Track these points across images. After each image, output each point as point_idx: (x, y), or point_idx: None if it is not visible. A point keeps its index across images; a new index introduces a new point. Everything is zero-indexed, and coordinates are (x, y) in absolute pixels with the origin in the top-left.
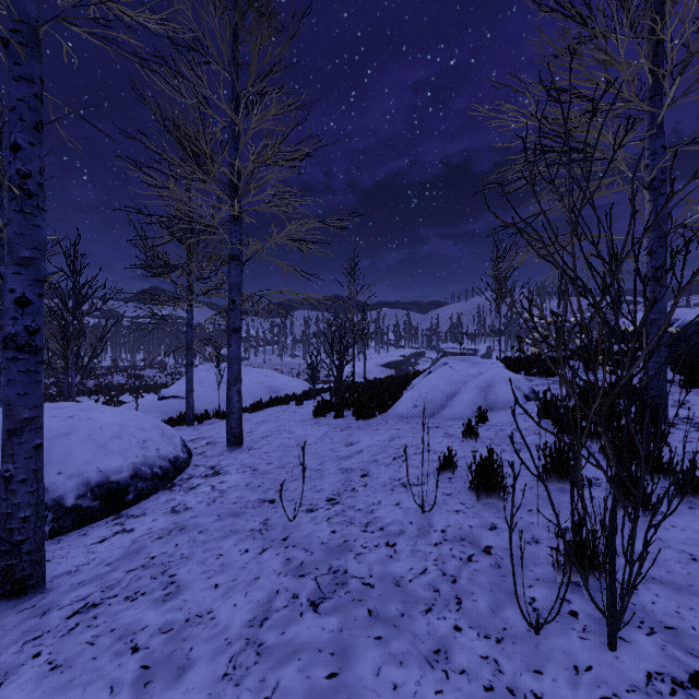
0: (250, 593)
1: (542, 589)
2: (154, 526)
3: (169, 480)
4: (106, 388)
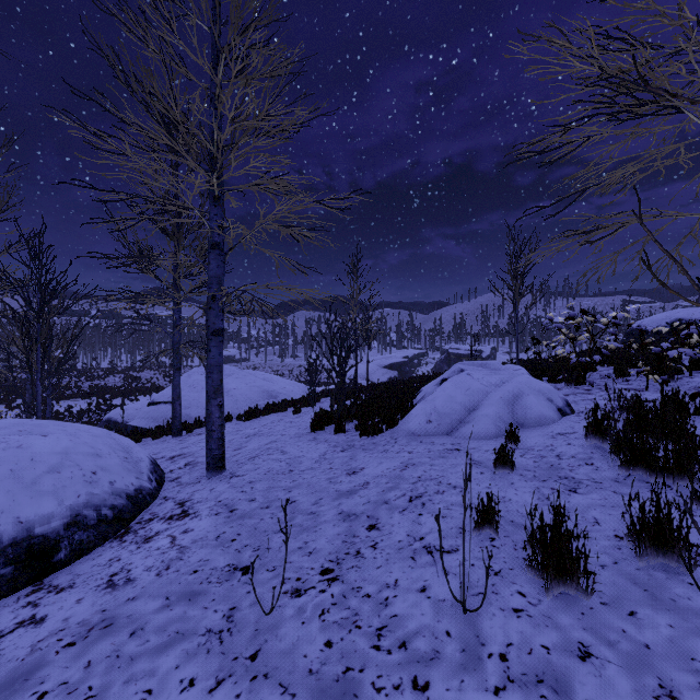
0: None
1: None
2: (73, 616)
3: (124, 523)
4: (101, 390)
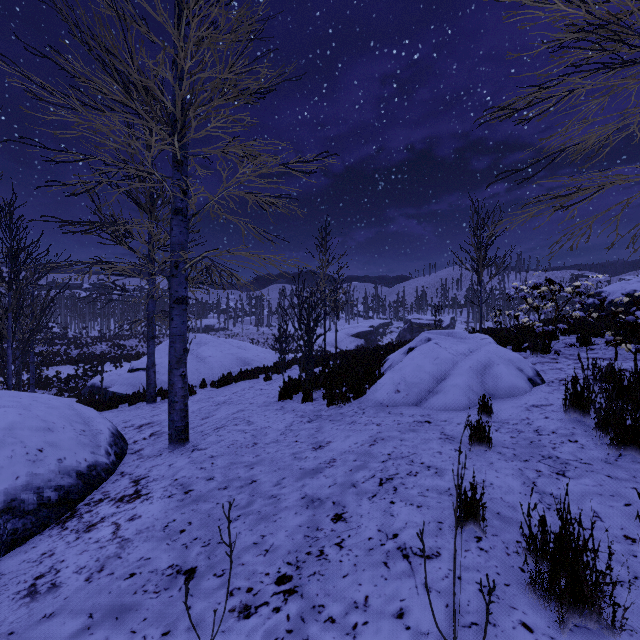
0: None
1: None
2: None
3: (70, 505)
4: (88, 357)
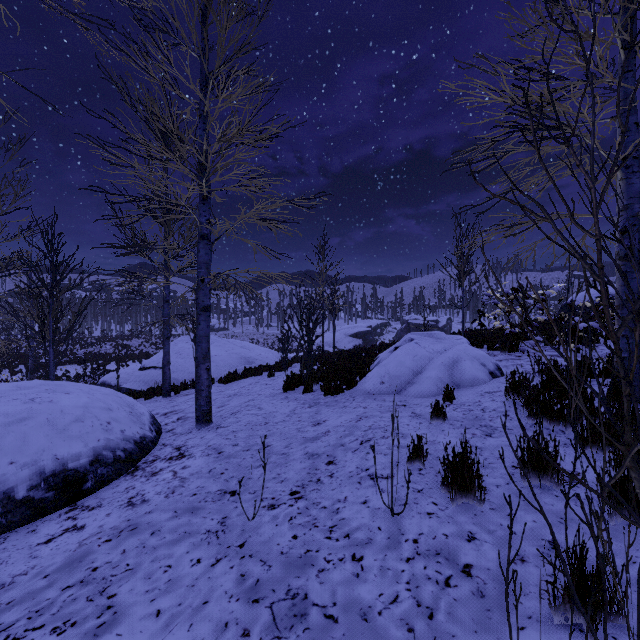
0: (195, 626)
1: (537, 633)
2: (106, 524)
3: (133, 462)
4: (94, 357)
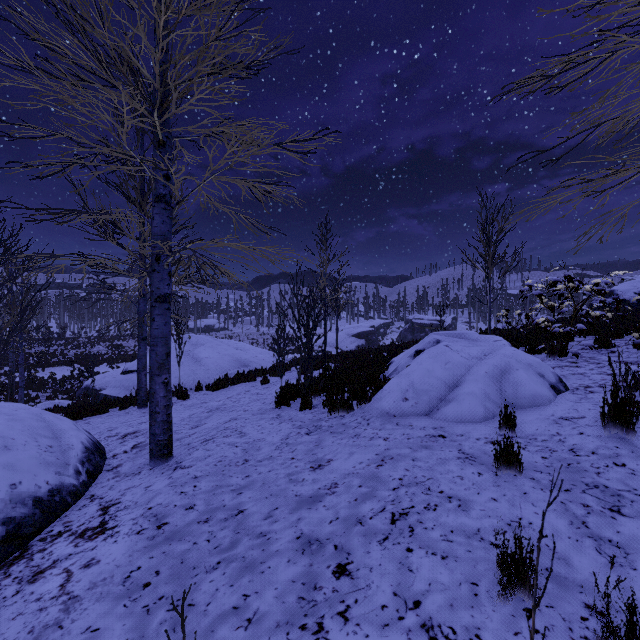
0: None
1: None
2: None
3: (21, 541)
4: (85, 358)
